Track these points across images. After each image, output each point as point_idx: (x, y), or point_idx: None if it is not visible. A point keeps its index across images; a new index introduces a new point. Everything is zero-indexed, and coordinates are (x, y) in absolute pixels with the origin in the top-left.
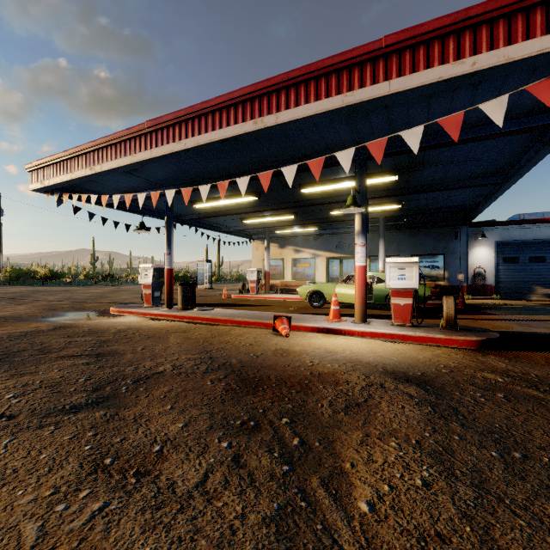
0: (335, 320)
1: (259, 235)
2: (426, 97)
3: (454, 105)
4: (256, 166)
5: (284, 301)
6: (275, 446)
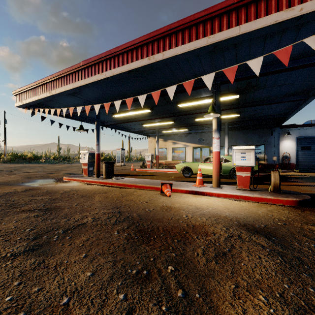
0: (200, 186)
1: (152, 134)
2: (263, 38)
3: (281, 44)
4: (150, 90)
5: (167, 173)
6: (163, 298)
